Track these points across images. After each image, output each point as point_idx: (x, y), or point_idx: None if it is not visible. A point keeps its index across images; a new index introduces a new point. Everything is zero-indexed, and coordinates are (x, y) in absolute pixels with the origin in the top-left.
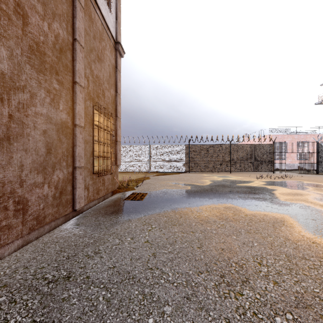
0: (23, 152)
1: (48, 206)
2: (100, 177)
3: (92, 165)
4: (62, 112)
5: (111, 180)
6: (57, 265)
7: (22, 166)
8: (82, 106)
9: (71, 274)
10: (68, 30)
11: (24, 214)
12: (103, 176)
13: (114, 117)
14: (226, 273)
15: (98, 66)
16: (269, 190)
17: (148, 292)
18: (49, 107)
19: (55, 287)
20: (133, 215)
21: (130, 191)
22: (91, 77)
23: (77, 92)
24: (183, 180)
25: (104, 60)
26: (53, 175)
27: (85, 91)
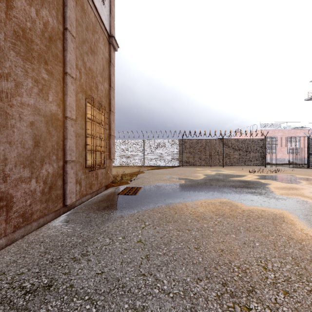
0: (7, 144)
1: (35, 202)
2: (93, 171)
3: (85, 159)
4: (51, 104)
5: (105, 174)
6: (39, 270)
7: (6, 159)
8: (73, 98)
9: (53, 282)
10: (58, 19)
11: (8, 211)
12: (96, 171)
13: (108, 111)
14: (229, 281)
15: (91, 59)
16: (263, 184)
17: (139, 306)
18: (37, 98)
19: (32, 299)
20: (126, 211)
21: (124, 185)
22: (84, 70)
23: (68, 83)
24: (177, 174)
25: (97, 53)
26: (41, 170)
27: (76, 83)
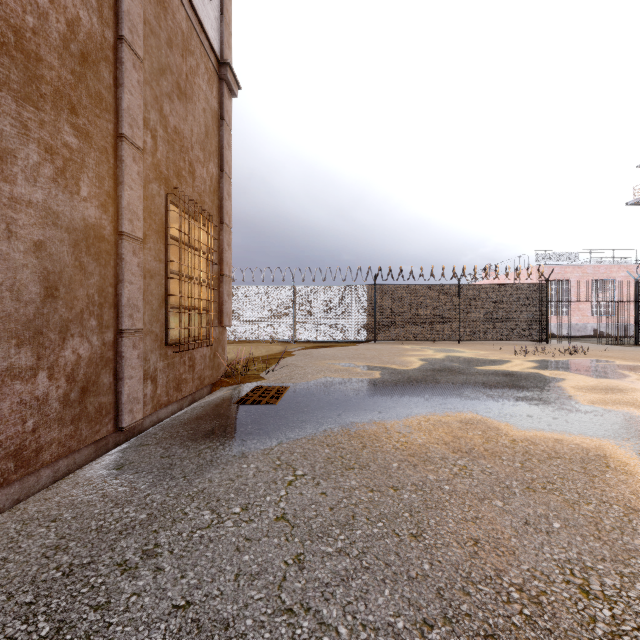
0: None
1: (48, 422)
2: (184, 353)
3: (165, 327)
4: (87, 203)
5: (210, 359)
6: (33, 597)
7: None
8: (137, 193)
9: (64, 633)
10: (103, 15)
11: None
12: (192, 351)
13: (216, 223)
14: (501, 628)
15: (178, 109)
16: (549, 379)
17: None
18: (52, 189)
19: None
20: (253, 441)
21: (252, 383)
22: (162, 132)
23: (125, 159)
24: (365, 359)
25: (193, 97)
26: (62, 350)
27: (146, 159)
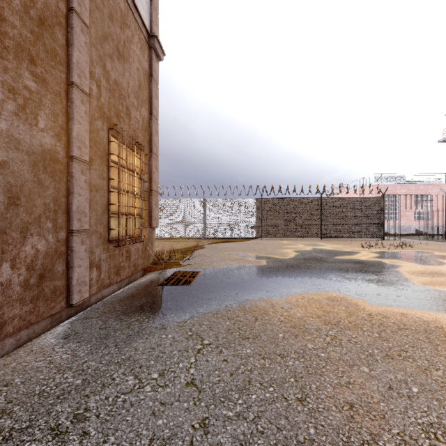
0: None
1: (11, 302)
2: (122, 247)
3: (107, 228)
4: (44, 133)
5: (142, 251)
6: None
7: None
8: (85, 127)
9: None
10: None
11: None
12: (128, 246)
13: (147, 152)
14: None
15: (118, 67)
16: (389, 266)
17: None
18: (14, 120)
19: None
20: (171, 315)
21: (173, 268)
22: (105, 83)
23: (75, 101)
24: (255, 251)
25: (129, 59)
26: (23, 246)
27: (92, 102)
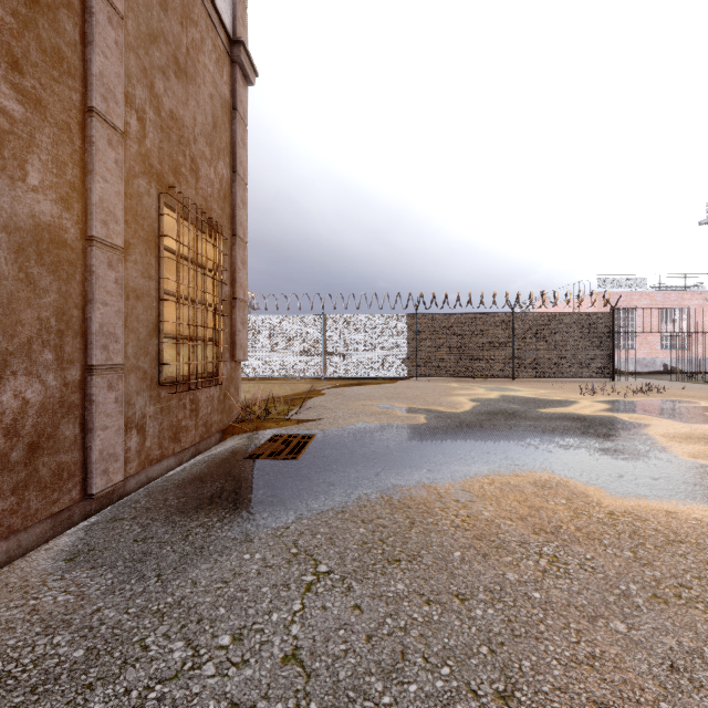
0: None
1: None
2: (184, 394)
3: (157, 362)
4: (38, 195)
5: (220, 401)
6: None
7: None
8: (115, 187)
9: None
10: None
11: None
12: (194, 392)
13: (227, 236)
14: None
15: (176, 90)
16: (630, 425)
17: None
18: None
19: None
20: (263, 515)
21: (271, 429)
22: (153, 115)
23: (97, 141)
24: (406, 399)
25: (196, 78)
26: None
27: (130, 146)
